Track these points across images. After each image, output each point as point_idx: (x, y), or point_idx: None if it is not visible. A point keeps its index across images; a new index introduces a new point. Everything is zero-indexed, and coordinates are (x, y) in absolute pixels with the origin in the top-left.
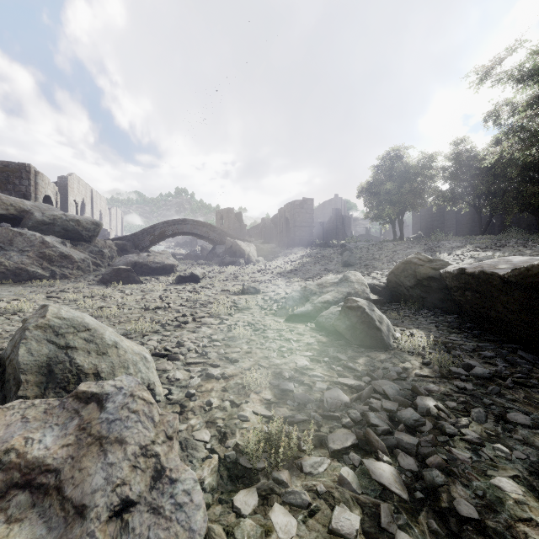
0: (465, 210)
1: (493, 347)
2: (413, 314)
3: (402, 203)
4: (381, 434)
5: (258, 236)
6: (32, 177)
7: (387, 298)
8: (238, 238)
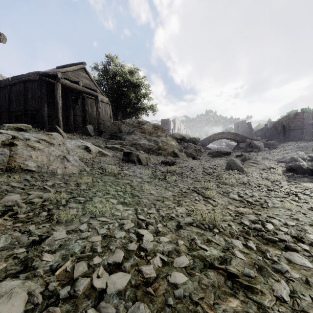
0: None
1: None
2: None
3: None
4: None
5: (263, 136)
6: (170, 123)
7: None
8: (251, 139)
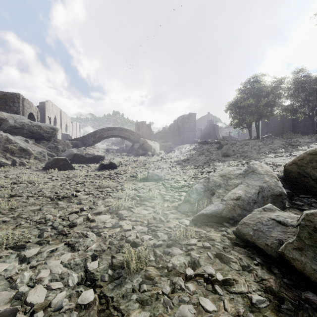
0: (299, 118)
1: None
2: None
3: (259, 113)
4: None
5: (161, 138)
6: (21, 101)
7: (288, 189)
8: (148, 139)
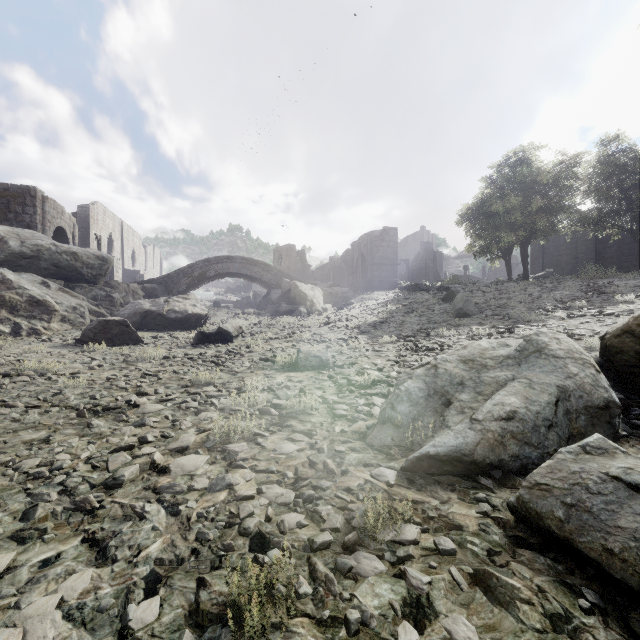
0: (609, 238)
1: None
2: None
3: (528, 227)
4: None
5: (326, 278)
6: (38, 203)
7: (615, 389)
8: (300, 280)
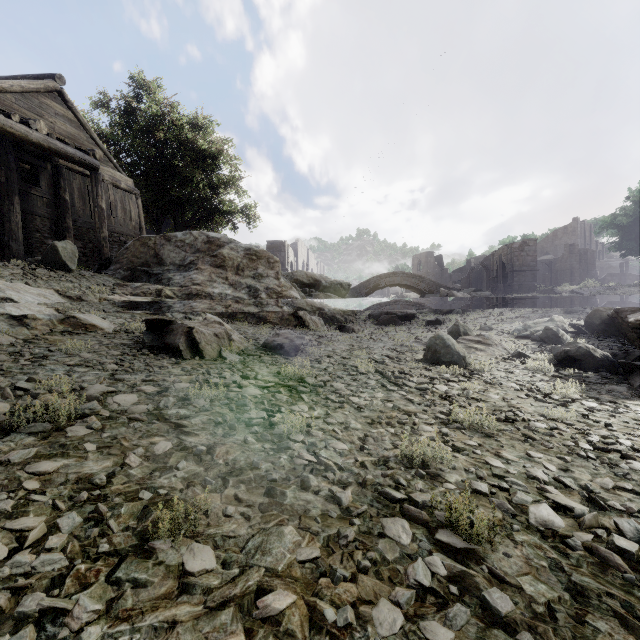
0: None
1: (617, 345)
2: (593, 338)
3: None
4: (545, 350)
5: (465, 282)
6: (286, 249)
7: (584, 332)
8: (447, 287)
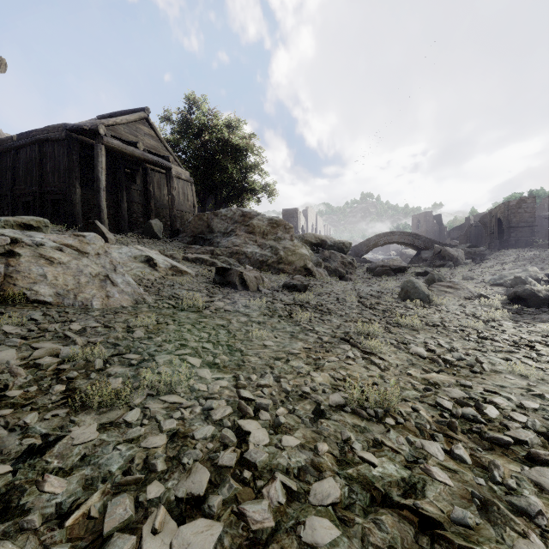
0: None
1: None
2: None
3: None
4: None
5: (463, 238)
6: (298, 216)
7: None
8: (442, 244)
